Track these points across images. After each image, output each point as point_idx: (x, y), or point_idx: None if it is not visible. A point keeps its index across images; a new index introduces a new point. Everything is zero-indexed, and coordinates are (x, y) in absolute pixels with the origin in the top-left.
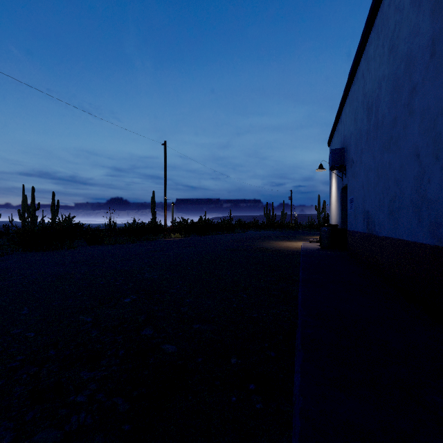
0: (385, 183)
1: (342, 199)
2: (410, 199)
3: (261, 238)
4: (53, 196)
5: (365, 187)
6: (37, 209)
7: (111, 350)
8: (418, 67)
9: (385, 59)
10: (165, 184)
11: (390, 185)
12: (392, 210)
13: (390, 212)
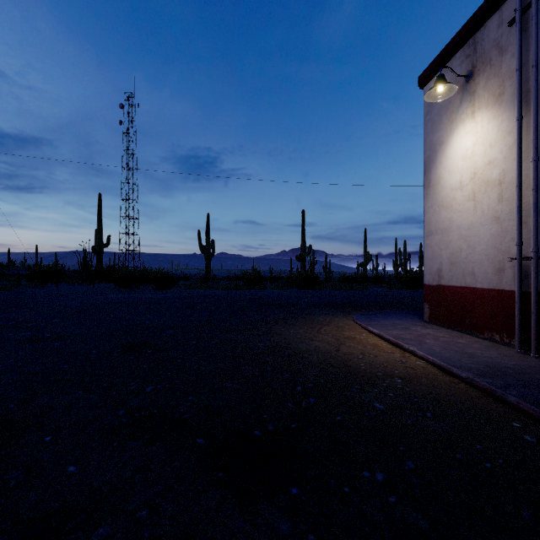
0: None
1: None
2: None
3: None
4: (420, 247)
5: None
6: (407, 259)
7: None
8: None
9: None
10: None
11: None
12: None
13: None
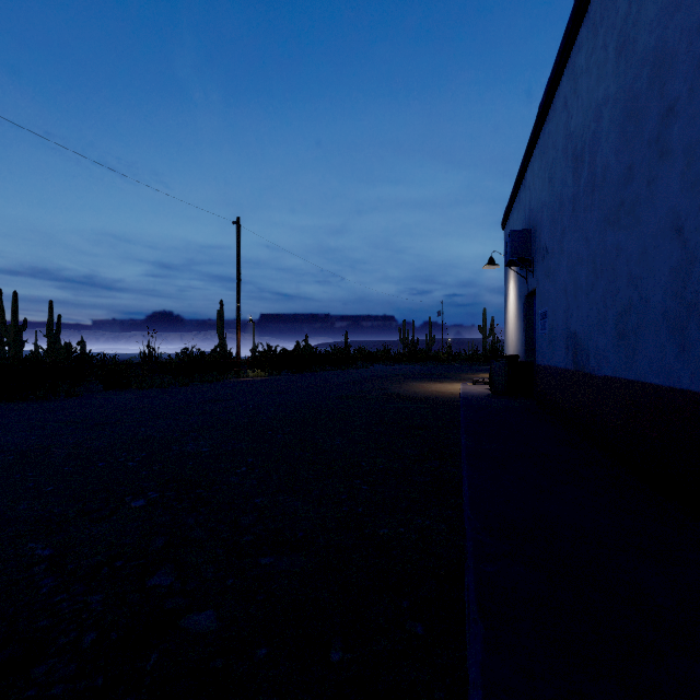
0: (609, 284)
1: (526, 313)
2: (661, 310)
3: (395, 377)
4: (51, 308)
5: (569, 293)
6: (21, 329)
7: (68, 634)
8: (680, 68)
9: (610, 68)
10: (239, 289)
11: (620, 286)
12: (624, 331)
13: (619, 335)
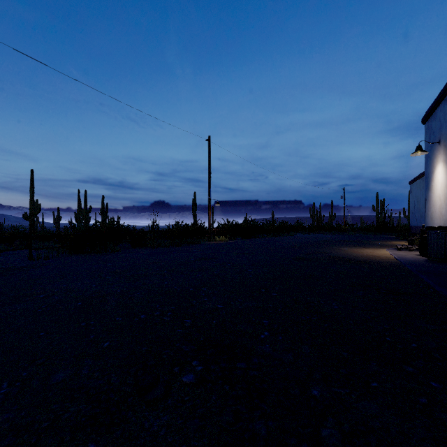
0: None
1: None
2: None
3: (324, 243)
4: (103, 199)
5: None
6: (88, 211)
7: None
8: None
9: None
10: (209, 183)
11: None
12: None
13: None
